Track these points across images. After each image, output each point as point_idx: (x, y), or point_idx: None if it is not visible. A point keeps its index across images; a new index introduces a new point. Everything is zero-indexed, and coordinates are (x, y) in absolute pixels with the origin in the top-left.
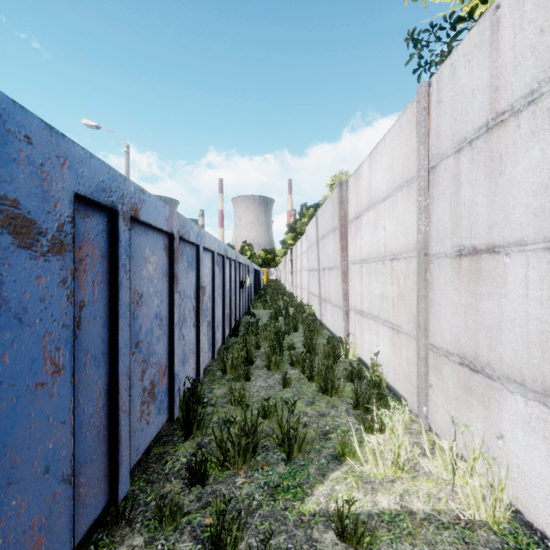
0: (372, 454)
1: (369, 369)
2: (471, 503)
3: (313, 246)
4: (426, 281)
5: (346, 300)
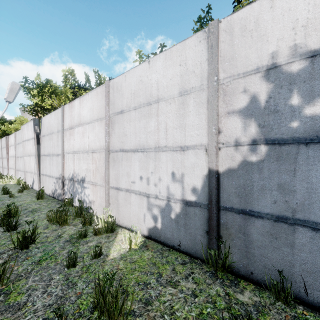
0: (2, 182)
1: (10, 178)
2: (13, 182)
3: (0, 149)
4: (16, 160)
5: (8, 166)
